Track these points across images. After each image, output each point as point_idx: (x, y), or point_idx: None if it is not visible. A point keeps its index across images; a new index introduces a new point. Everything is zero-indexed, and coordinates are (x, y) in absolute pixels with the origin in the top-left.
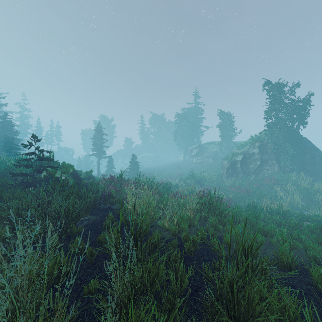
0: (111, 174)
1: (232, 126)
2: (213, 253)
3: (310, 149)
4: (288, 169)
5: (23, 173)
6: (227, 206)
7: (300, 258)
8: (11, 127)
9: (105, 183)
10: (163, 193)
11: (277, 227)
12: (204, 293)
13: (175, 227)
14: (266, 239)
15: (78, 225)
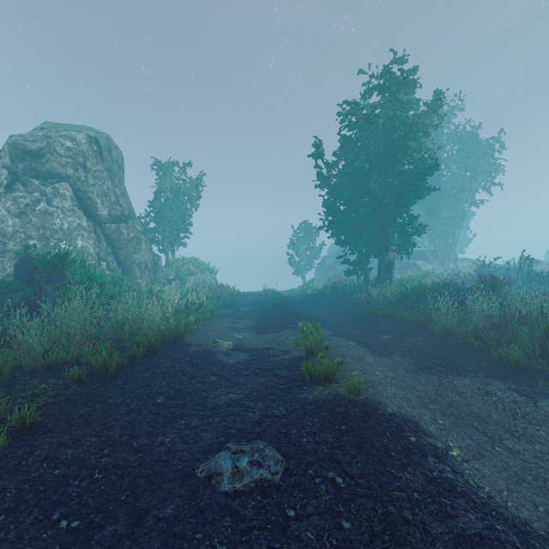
0: None
1: None
2: None
3: None
4: None
5: None
6: None
7: None
8: None
9: None
10: None
11: None
12: None
13: None
14: None
15: None
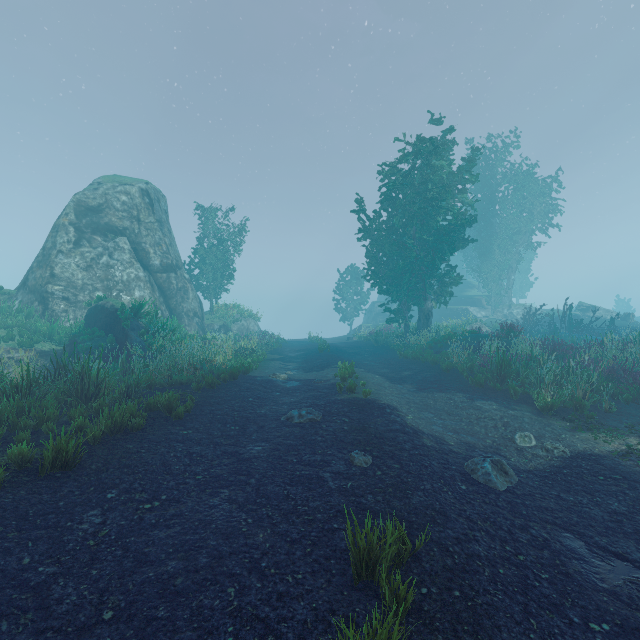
0: None
1: None
2: None
3: None
4: None
5: None
6: None
7: None
8: None
9: None
10: None
11: None
12: None
13: None
14: None
15: None
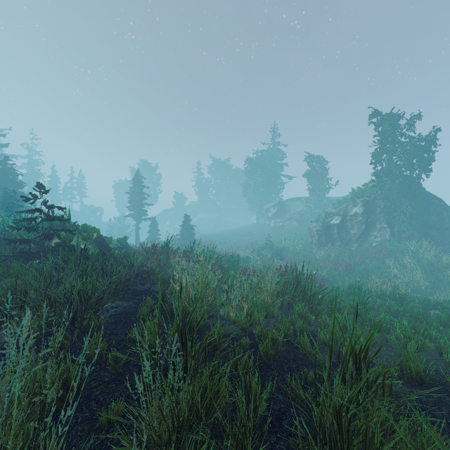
0: (155, 243)
1: (325, 175)
2: (302, 357)
3: (435, 207)
4: (404, 235)
5: (24, 240)
6: (320, 287)
7: (433, 365)
8: (14, 176)
9: (144, 255)
10: (227, 269)
11: (393, 318)
12: (291, 422)
13: (246, 317)
14: (379, 335)
15: (100, 315)
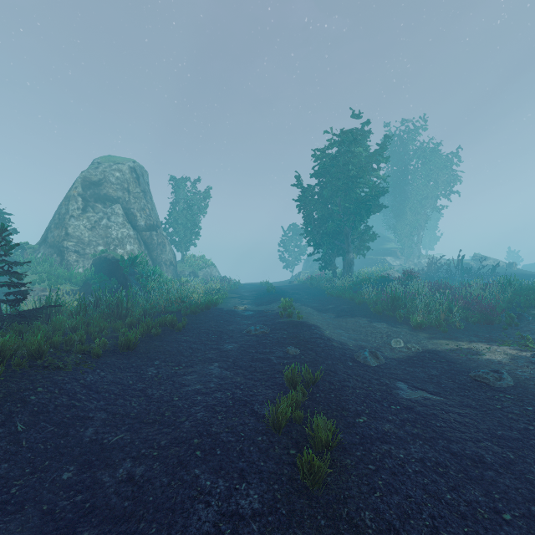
0: None
1: None
2: None
3: None
4: None
5: None
6: None
7: None
8: None
9: None
10: None
11: None
12: None
13: None
14: None
15: None
